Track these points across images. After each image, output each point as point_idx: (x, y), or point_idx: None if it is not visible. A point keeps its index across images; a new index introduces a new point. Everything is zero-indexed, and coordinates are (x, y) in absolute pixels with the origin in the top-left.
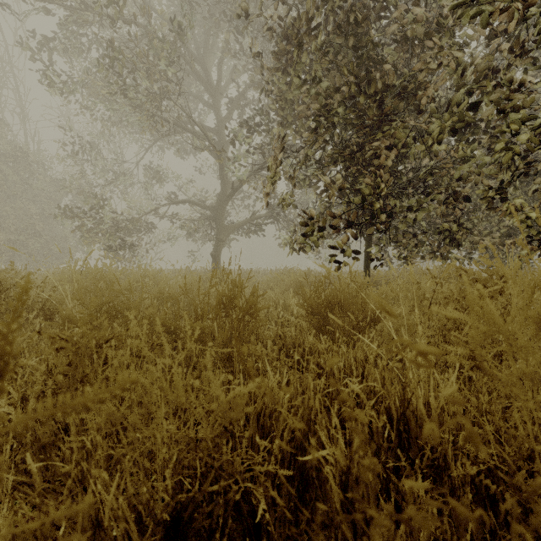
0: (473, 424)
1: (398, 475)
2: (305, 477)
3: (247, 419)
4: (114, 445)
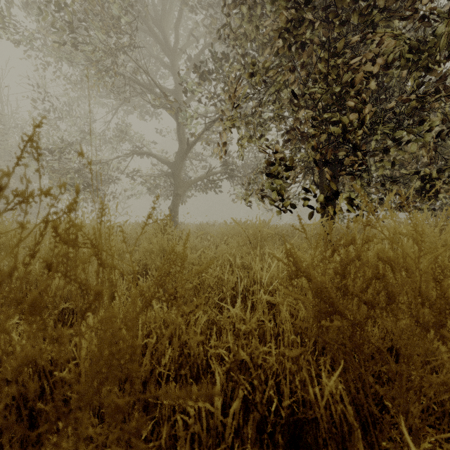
0: None
1: None
2: None
3: None
4: None
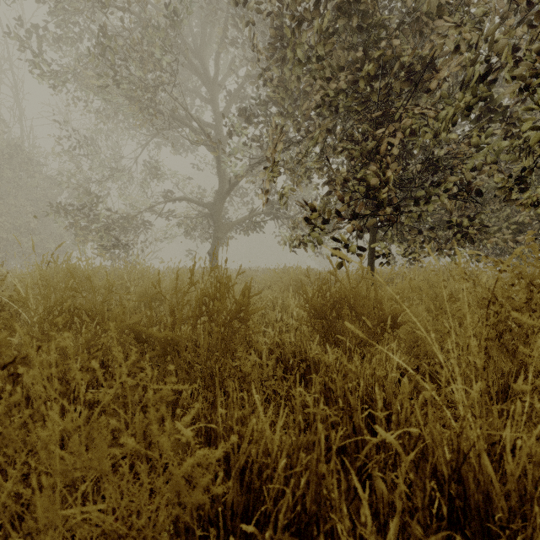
0: None
1: None
2: None
3: (229, 466)
4: None
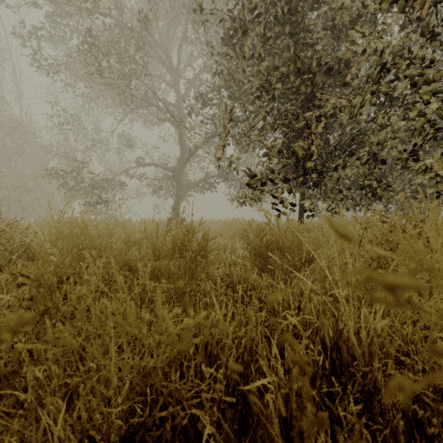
0: (398, 352)
1: (331, 398)
2: (248, 401)
3: (197, 347)
4: (72, 373)
